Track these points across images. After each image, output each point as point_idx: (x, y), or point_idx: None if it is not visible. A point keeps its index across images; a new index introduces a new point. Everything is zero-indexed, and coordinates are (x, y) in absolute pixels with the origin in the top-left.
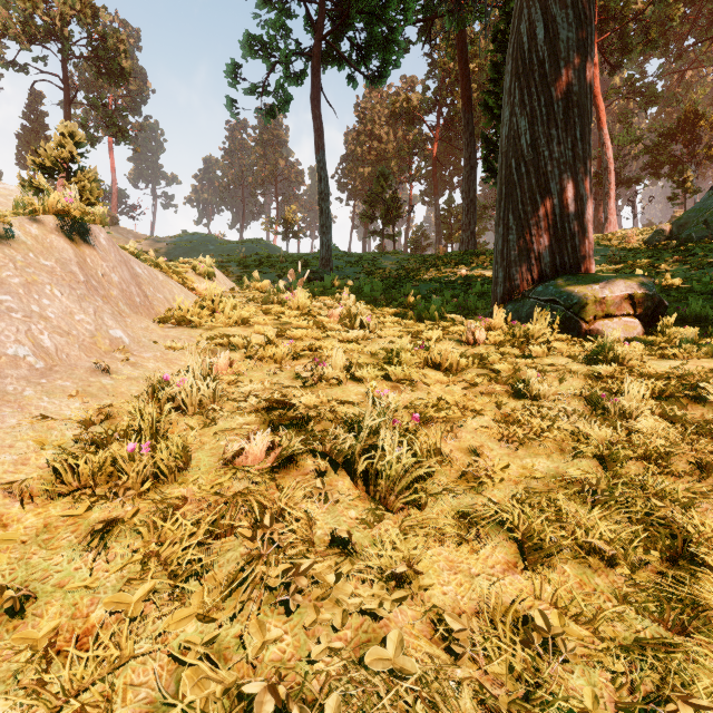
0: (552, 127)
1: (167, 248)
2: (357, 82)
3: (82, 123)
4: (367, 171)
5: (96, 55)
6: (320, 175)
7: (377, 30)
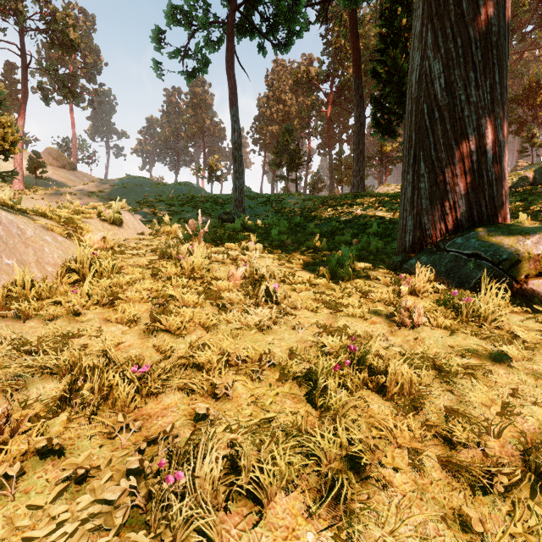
0: (469, 69)
1: (110, 190)
2: (266, 51)
3: (38, 85)
4: (274, 128)
5: (49, 28)
6: (233, 127)
7: (283, 4)
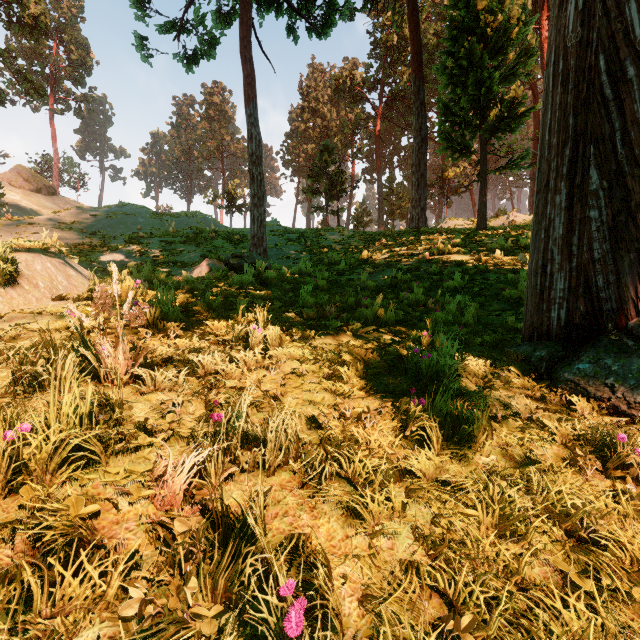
0: None
1: (90, 220)
2: (298, 36)
3: None
4: (310, 147)
5: None
6: (250, 132)
7: None
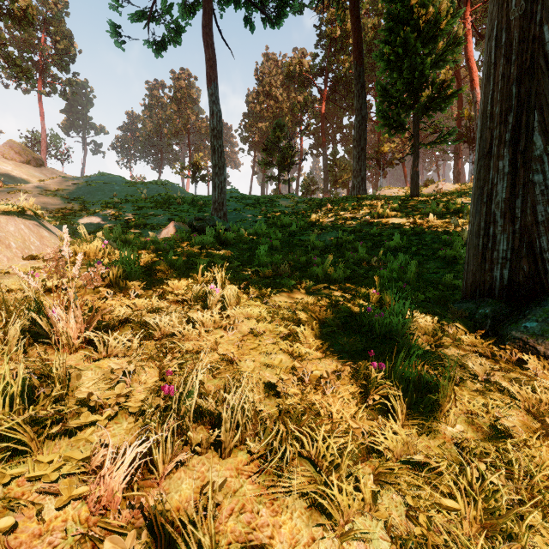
0: None
1: (72, 188)
2: (254, 26)
3: None
4: (265, 125)
5: None
6: (212, 109)
7: None
